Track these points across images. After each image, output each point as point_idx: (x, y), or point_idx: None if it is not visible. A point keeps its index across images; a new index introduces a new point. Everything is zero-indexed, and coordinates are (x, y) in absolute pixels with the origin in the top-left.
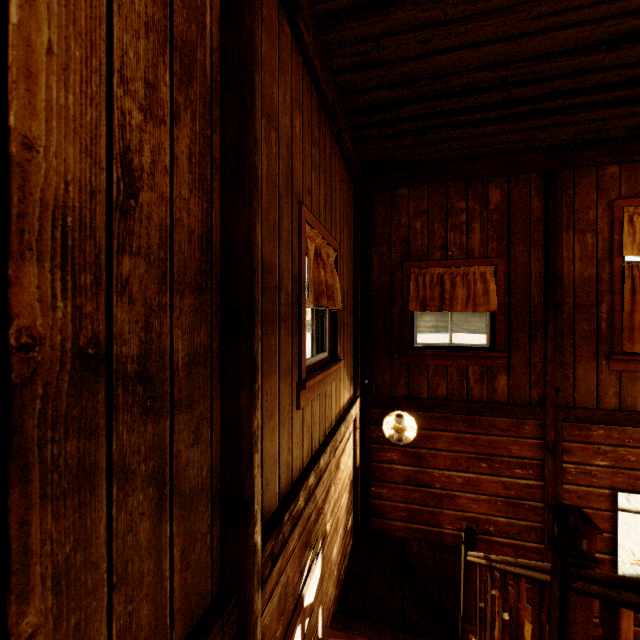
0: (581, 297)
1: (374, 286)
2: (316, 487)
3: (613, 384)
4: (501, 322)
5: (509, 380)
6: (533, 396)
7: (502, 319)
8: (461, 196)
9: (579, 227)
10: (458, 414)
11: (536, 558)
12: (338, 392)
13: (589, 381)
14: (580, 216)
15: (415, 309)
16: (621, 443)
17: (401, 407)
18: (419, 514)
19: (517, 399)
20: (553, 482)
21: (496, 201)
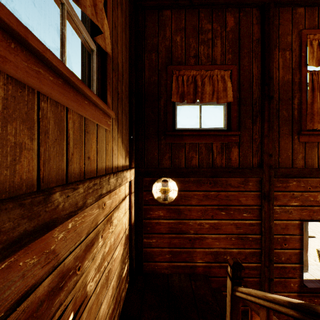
0: (283, 94)
1: (146, 84)
2: (32, 238)
3: (301, 151)
4: (235, 110)
5: (239, 152)
6: (254, 162)
7: (235, 108)
8: (208, 20)
9: (282, 47)
10: (206, 177)
11: (256, 273)
12: (110, 147)
13: (287, 150)
14: (282, 39)
15: (176, 100)
16: (305, 189)
17: (166, 175)
18: (179, 254)
19: (244, 165)
20: (268, 219)
21: (231, 25)
